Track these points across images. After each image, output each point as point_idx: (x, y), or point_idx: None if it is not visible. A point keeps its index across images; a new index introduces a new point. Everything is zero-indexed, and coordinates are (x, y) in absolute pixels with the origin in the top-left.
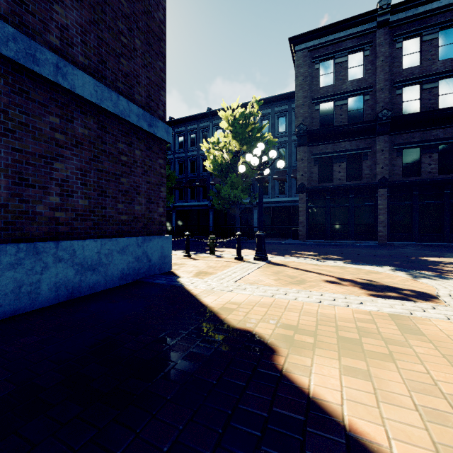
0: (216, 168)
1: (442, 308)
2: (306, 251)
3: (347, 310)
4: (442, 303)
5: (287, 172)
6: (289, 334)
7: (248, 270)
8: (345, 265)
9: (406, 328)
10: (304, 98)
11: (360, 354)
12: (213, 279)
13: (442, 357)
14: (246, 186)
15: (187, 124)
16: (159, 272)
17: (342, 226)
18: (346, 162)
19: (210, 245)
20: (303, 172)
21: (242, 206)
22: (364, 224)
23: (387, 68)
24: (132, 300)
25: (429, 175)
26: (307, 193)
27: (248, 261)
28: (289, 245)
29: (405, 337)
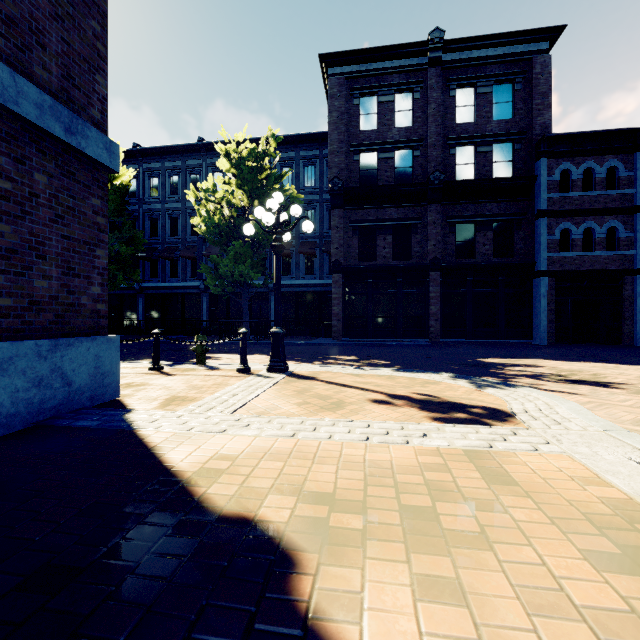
0: (212, 230)
1: (524, 433)
2: (342, 355)
3: (407, 450)
4: (521, 424)
5: (317, 244)
6: (321, 513)
7: (257, 390)
8: (395, 373)
9: (490, 472)
10: (340, 142)
11: (438, 538)
12: (194, 411)
13: (547, 521)
14: (258, 260)
15: (164, 158)
16: (91, 403)
17: (387, 319)
18: (392, 235)
19: (197, 350)
20: (338, 244)
21: (253, 290)
22: (414, 317)
23: (440, 119)
24: (4, 473)
25: (484, 258)
26: (344, 274)
27: (259, 374)
28: (320, 347)
29: (492, 491)
